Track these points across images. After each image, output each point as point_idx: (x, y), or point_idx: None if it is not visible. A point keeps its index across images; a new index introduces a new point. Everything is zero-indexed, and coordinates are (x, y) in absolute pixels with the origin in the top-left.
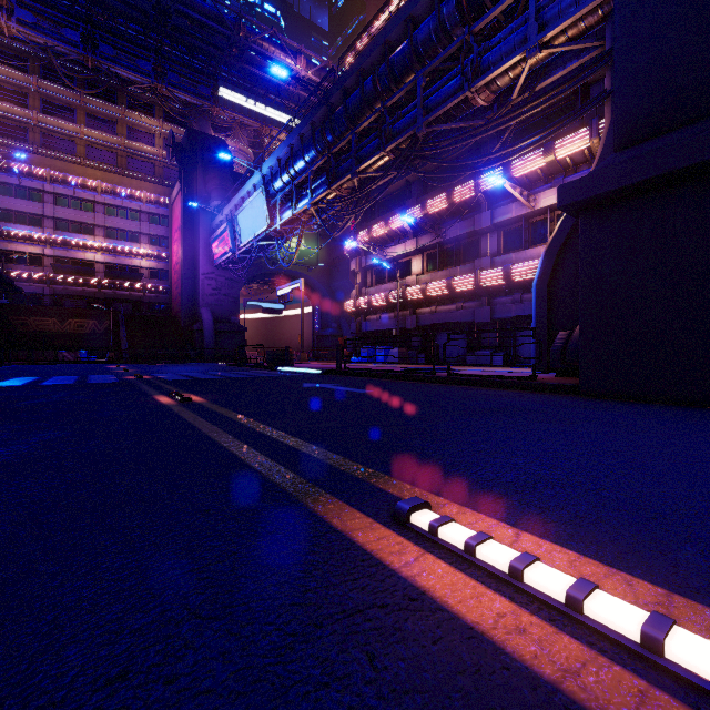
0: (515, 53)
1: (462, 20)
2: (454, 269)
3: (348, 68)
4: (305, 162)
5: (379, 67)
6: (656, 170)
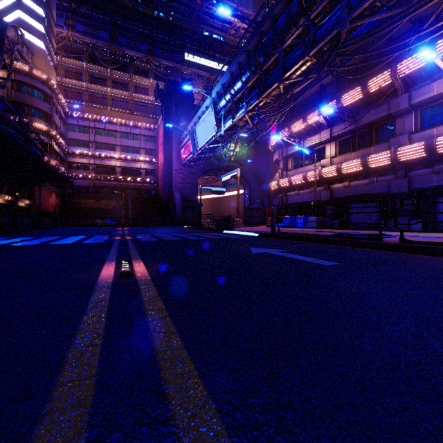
0: None
1: None
2: (367, 149)
3: None
4: (242, 82)
5: None
6: None
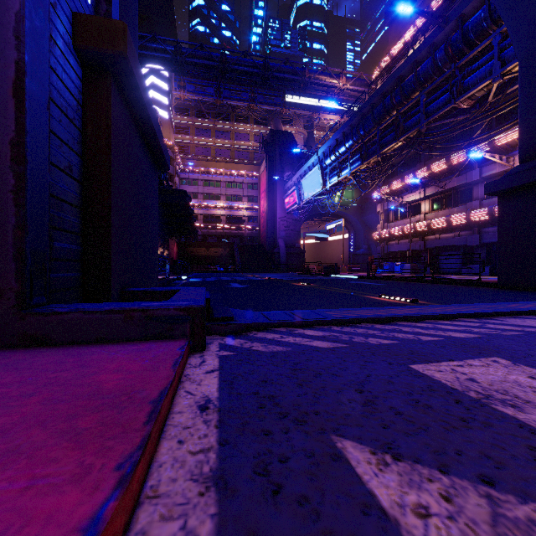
0: (484, 81)
1: (449, 61)
2: (452, 209)
3: (374, 92)
4: (346, 148)
5: (395, 90)
6: (529, 179)
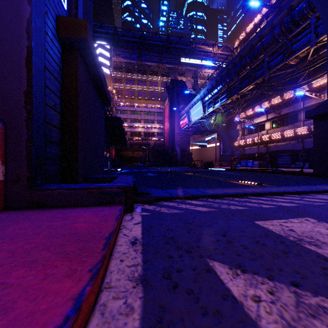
0: (305, 47)
1: (282, 35)
2: (284, 127)
3: (235, 55)
4: (218, 90)
5: (248, 54)
6: None
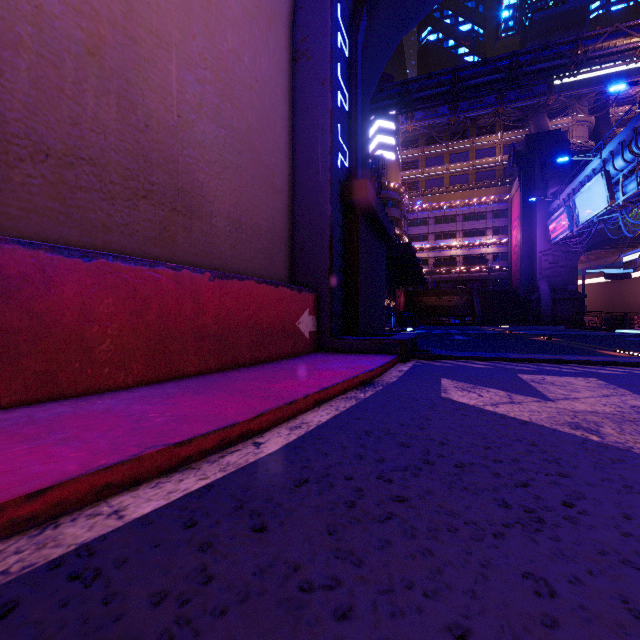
0: None
1: None
2: None
3: None
4: None
5: None
6: None
